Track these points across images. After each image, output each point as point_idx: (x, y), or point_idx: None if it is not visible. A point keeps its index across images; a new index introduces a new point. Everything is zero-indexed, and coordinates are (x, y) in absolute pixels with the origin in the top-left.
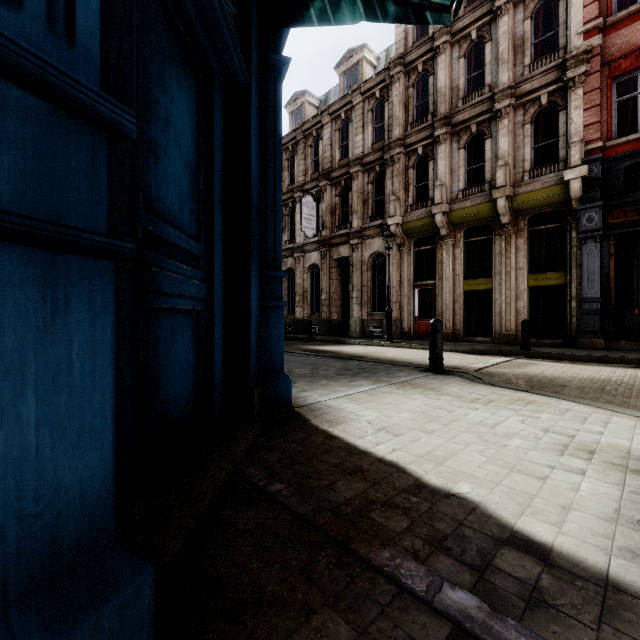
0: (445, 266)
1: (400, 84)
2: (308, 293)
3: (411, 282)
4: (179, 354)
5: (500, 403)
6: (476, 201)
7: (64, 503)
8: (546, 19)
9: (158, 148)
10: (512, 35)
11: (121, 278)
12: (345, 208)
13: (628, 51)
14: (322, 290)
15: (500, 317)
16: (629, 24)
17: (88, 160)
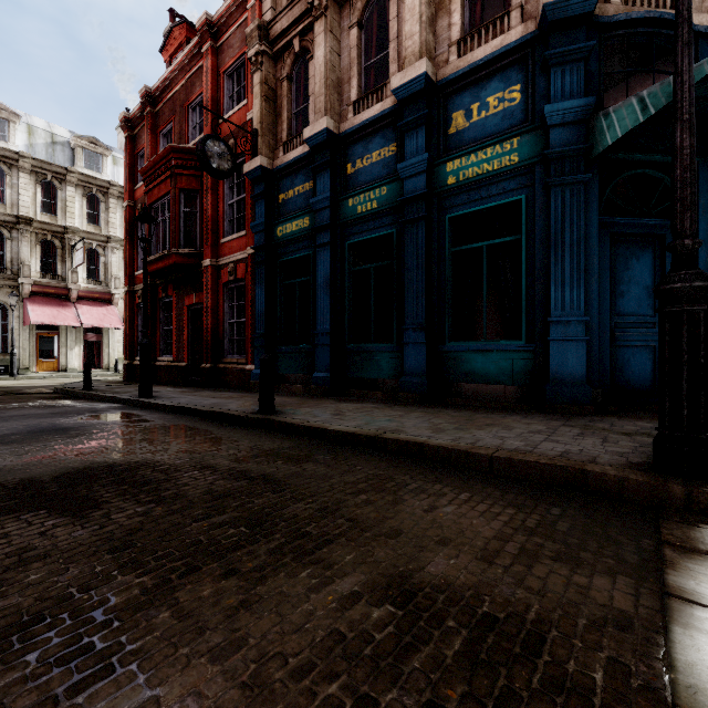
0: None
1: None
2: None
3: None
4: (637, 363)
5: None
6: None
7: (578, 374)
8: None
9: (623, 292)
10: None
11: (595, 341)
12: None
13: None
14: None
15: None
16: None
17: (582, 326)
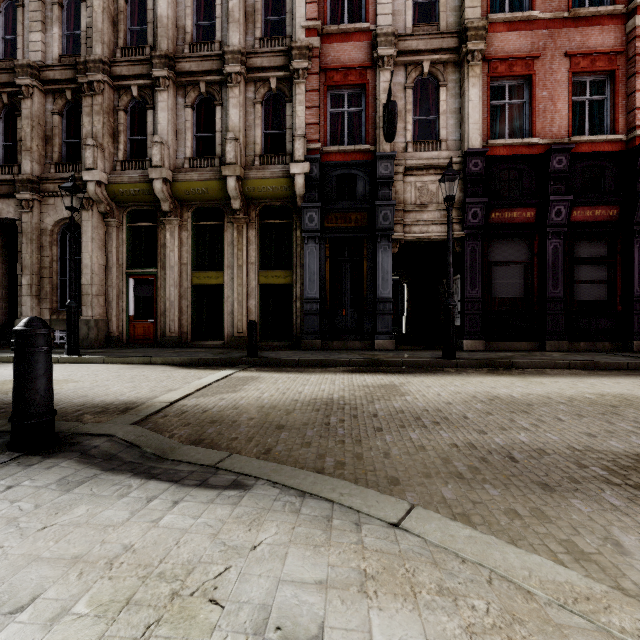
0: (169, 251)
1: None
2: None
3: (123, 268)
4: None
5: None
6: (205, 175)
7: None
8: (276, 10)
9: None
10: None
11: None
12: (12, 141)
13: (339, 66)
14: None
15: (232, 317)
16: (340, 41)
17: None
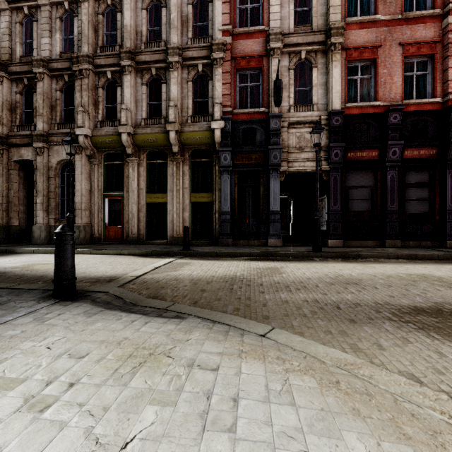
0: (131, 180)
1: (89, 5)
2: None
3: (102, 192)
4: None
5: (86, 386)
6: (155, 130)
7: None
8: (202, 17)
9: None
10: (180, 10)
11: None
12: (30, 109)
13: (244, 55)
14: None
15: (173, 224)
16: (244, 39)
17: None
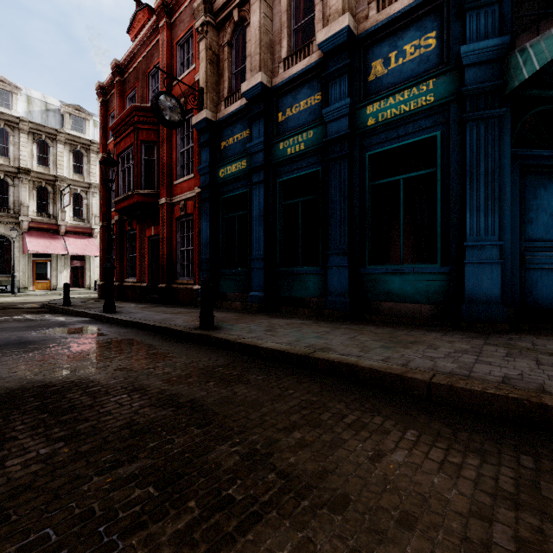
0: None
1: None
2: None
3: None
4: (545, 284)
5: None
6: None
7: (493, 294)
8: None
9: (532, 219)
10: None
11: (507, 264)
12: None
13: None
14: None
15: None
16: None
17: (496, 250)
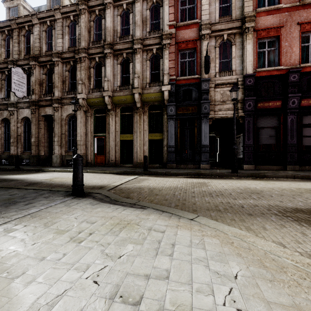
0: (111, 126)
1: (85, 16)
2: (21, 137)
3: (92, 133)
4: None
5: (98, 234)
6: (125, 93)
7: None
8: (156, 16)
9: None
10: (141, 14)
11: None
12: (50, 83)
13: (184, 40)
14: (32, 135)
15: (137, 154)
16: (184, 29)
17: None
